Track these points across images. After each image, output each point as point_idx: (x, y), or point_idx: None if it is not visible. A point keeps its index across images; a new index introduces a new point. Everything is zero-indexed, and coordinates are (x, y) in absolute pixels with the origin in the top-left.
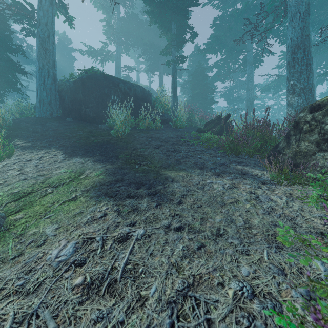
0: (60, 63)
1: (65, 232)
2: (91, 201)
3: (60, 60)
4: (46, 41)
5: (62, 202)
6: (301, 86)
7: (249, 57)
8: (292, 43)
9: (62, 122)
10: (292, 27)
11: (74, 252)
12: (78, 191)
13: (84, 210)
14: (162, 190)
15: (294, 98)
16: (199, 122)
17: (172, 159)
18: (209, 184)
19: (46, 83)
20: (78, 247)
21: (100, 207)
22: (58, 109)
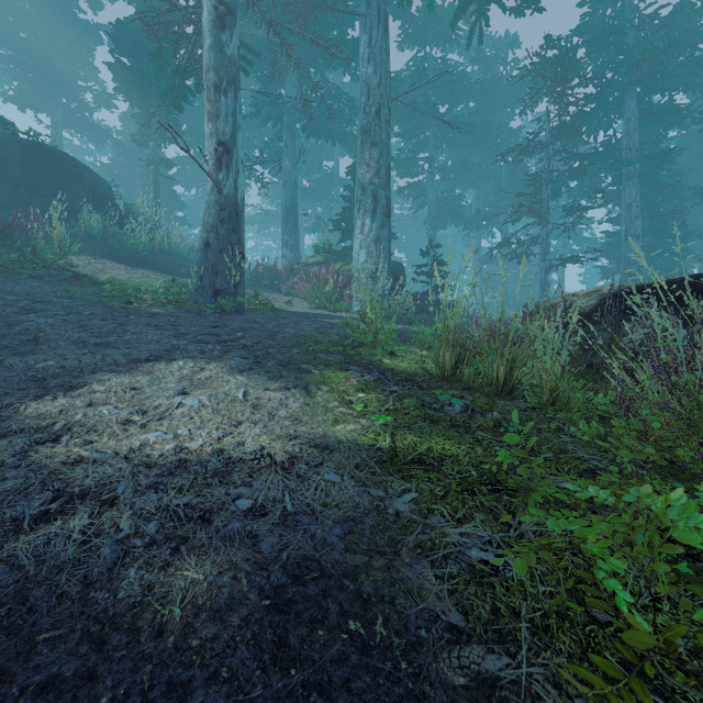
0: None
1: None
2: None
3: None
4: None
5: None
6: (292, 243)
7: None
8: (286, 204)
9: None
10: (286, 191)
11: None
12: None
13: None
14: None
15: (288, 251)
16: (188, 253)
17: None
18: None
19: None
20: None
21: None
22: None
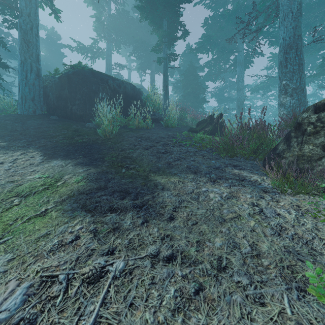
0: (49, 59)
1: (19, 267)
2: (64, 217)
3: (49, 56)
4: (29, 33)
5: (27, 219)
6: (293, 86)
7: (239, 58)
8: (284, 42)
9: (46, 120)
10: (285, 27)
11: (23, 303)
12: (50, 203)
13: (52, 230)
14: (150, 201)
15: (287, 98)
16: (191, 122)
17: (163, 161)
18: (205, 193)
19: (28, 78)
20: (30, 293)
21: (73, 227)
22: (42, 106)
